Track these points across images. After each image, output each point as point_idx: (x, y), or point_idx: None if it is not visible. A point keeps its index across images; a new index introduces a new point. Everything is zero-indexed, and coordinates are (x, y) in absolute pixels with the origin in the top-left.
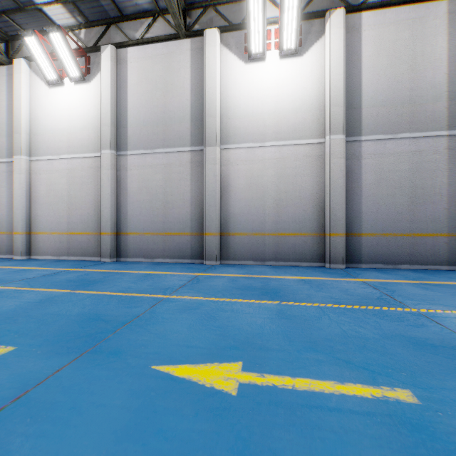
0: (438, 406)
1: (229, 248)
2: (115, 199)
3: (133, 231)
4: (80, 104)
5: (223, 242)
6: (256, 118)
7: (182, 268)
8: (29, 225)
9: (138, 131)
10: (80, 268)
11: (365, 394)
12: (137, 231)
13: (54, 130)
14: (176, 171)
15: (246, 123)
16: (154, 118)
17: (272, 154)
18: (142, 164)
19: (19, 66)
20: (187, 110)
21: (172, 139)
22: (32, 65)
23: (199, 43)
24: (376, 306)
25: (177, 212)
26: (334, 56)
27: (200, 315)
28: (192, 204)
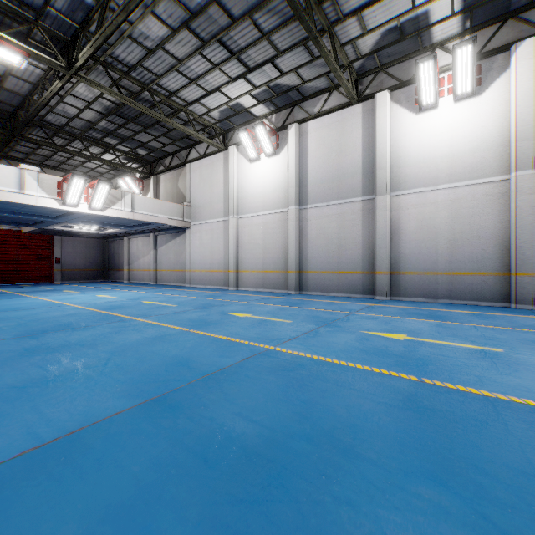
0: (512, 353)
1: (399, 285)
2: (298, 245)
3: (312, 270)
4: (272, 172)
5: (393, 280)
6: (427, 164)
7: (355, 300)
8: (237, 265)
9: (316, 188)
10: (279, 297)
11: (473, 347)
12: (315, 270)
13: (253, 194)
14: (348, 219)
15: (416, 170)
16: (329, 176)
17: (445, 196)
18: (319, 215)
19: (232, 151)
20: (359, 166)
21: (345, 192)
22: (239, 148)
23: (370, 105)
24: (531, 330)
25: (349, 254)
26: (520, 89)
27: (379, 321)
28: (363, 247)
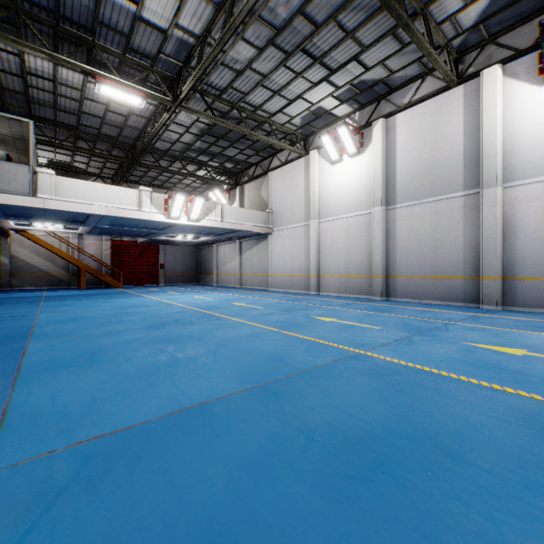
0: None
1: (515, 293)
2: (384, 248)
3: (401, 275)
4: (355, 173)
5: (505, 287)
6: None
7: (455, 309)
8: (318, 270)
9: (406, 186)
10: (364, 302)
11: None
12: (405, 274)
13: (335, 197)
14: (446, 217)
15: (539, 154)
16: (422, 171)
17: None
18: (409, 215)
19: (313, 156)
20: (459, 156)
21: (441, 187)
22: (320, 152)
23: (474, 85)
24: None
25: (447, 257)
26: None
27: (487, 333)
28: (464, 248)
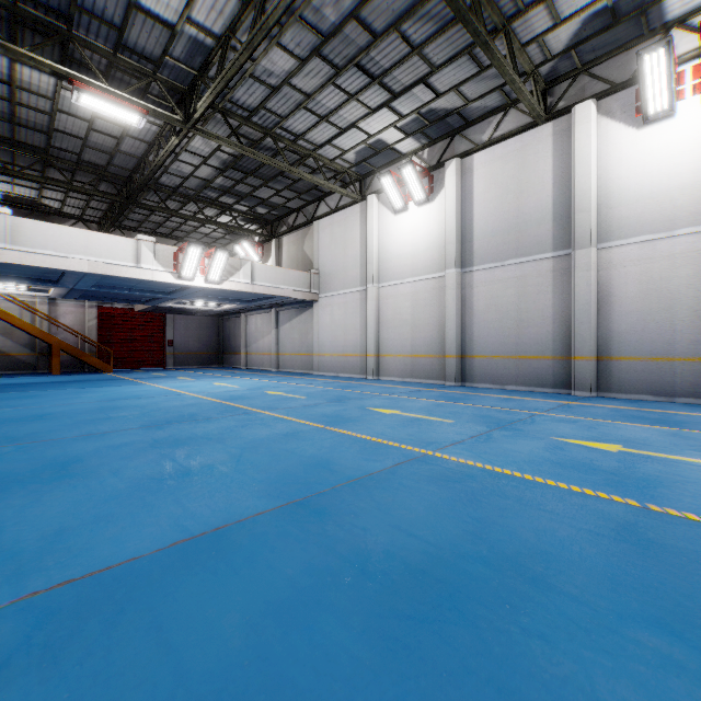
0: None
1: (611, 376)
2: (459, 320)
3: (479, 354)
4: (424, 225)
5: (601, 369)
6: (656, 200)
7: (543, 396)
8: (377, 348)
9: (485, 243)
10: (434, 389)
11: None
12: (484, 354)
13: (399, 255)
14: (532, 283)
15: (638, 209)
16: (504, 226)
17: (687, 245)
18: (489, 280)
19: (371, 202)
20: (548, 209)
21: (527, 246)
22: (380, 197)
23: (565, 122)
24: None
25: (533, 332)
26: None
27: (580, 425)
28: (554, 322)
